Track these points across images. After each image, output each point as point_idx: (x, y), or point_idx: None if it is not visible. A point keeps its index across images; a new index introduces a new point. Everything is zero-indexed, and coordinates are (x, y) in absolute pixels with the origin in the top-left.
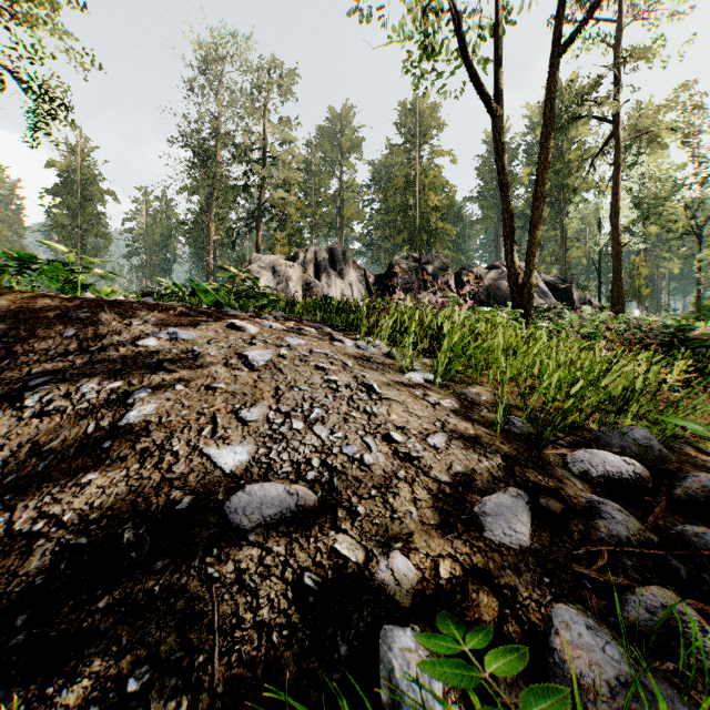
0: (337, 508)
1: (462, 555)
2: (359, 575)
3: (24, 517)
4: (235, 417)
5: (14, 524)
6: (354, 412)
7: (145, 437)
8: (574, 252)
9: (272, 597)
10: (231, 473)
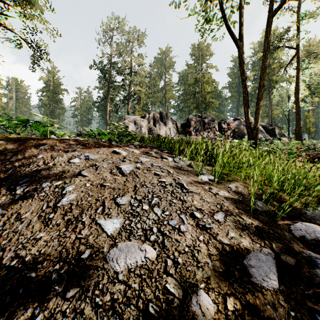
0: (167, 259)
1: (239, 293)
2: (181, 306)
3: (8, 256)
4: (114, 202)
5: (3, 260)
6: (174, 199)
7: (69, 213)
8: (275, 111)
9: (131, 319)
10: (111, 235)
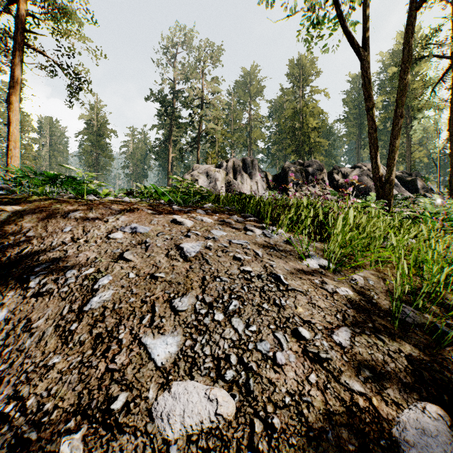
0: (254, 419)
1: None
2: None
3: (4, 393)
4: (169, 307)
5: None
6: (265, 303)
7: (101, 322)
8: (417, 154)
9: None
10: (161, 366)
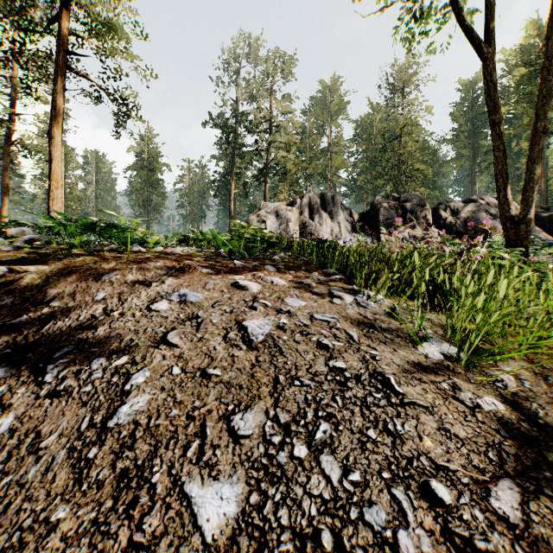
0: None
1: None
2: None
3: None
4: (226, 428)
5: None
6: (371, 429)
7: (129, 450)
8: None
9: None
10: (212, 542)
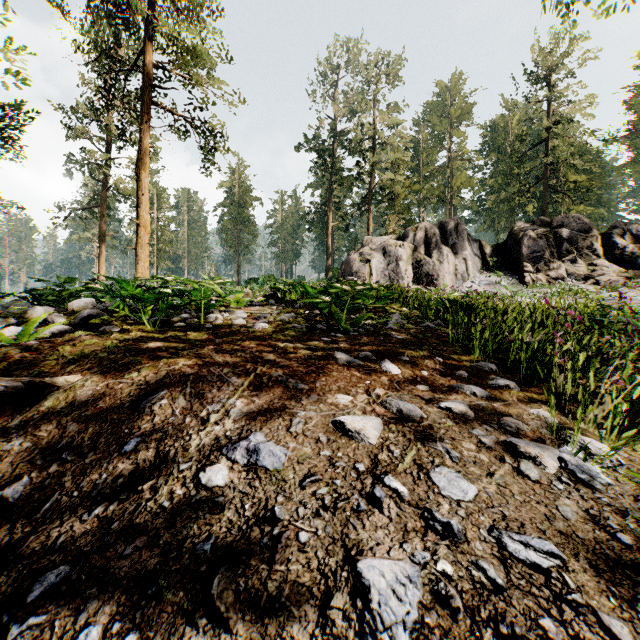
0: None
1: None
2: None
3: None
4: None
5: None
6: None
7: None
8: None
9: None
10: None
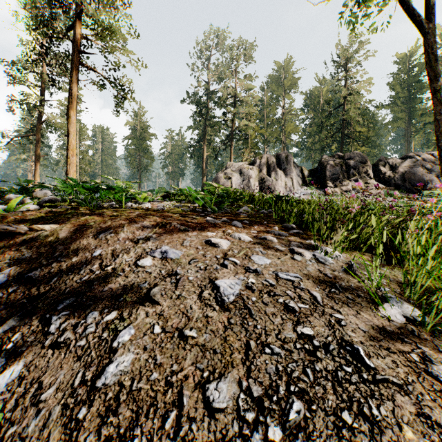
0: None
1: None
2: None
3: None
4: (202, 399)
5: None
6: (346, 411)
7: (113, 415)
8: None
9: None
10: None
